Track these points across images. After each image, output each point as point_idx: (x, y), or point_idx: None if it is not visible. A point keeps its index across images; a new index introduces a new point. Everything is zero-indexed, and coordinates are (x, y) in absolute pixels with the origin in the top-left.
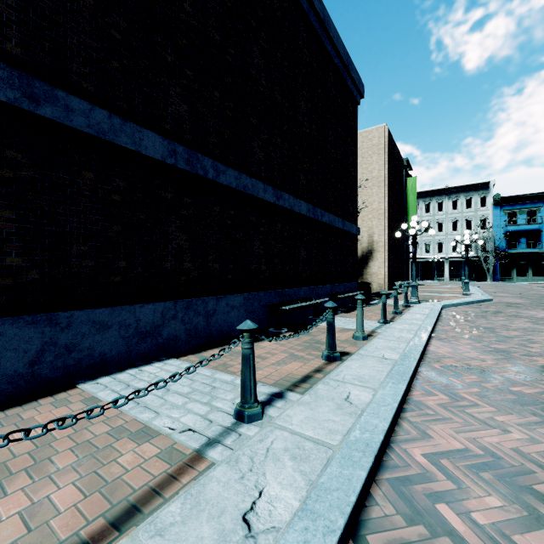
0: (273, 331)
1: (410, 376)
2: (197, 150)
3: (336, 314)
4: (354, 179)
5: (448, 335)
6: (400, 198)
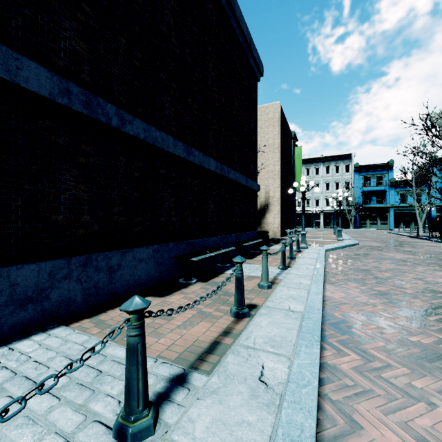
0: (182, 282)
1: (321, 334)
2: (99, 95)
3: None
4: (255, 144)
5: (337, 278)
6: (289, 163)
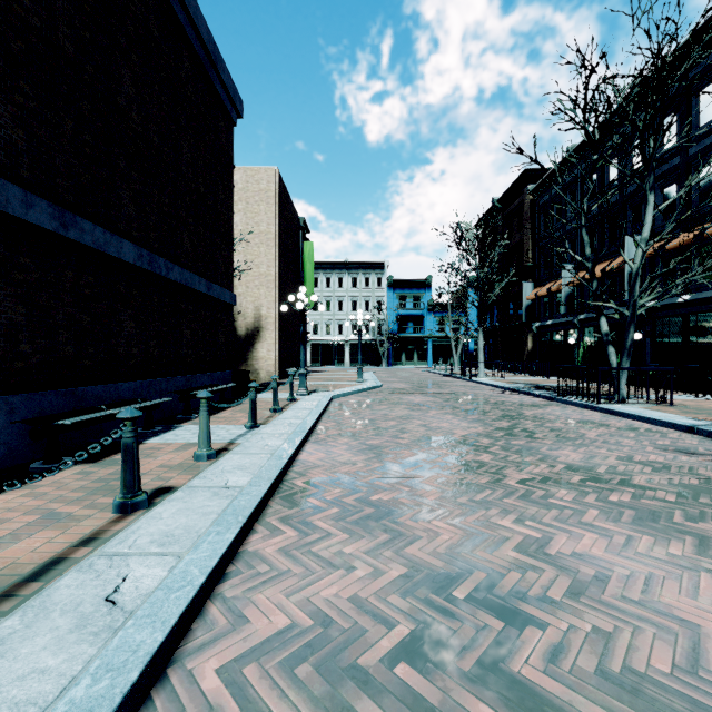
0: (38, 467)
1: (252, 513)
2: None
3: (189, 419)
4: (229, 227)
5: (328, 434)
6: (296, 265)
